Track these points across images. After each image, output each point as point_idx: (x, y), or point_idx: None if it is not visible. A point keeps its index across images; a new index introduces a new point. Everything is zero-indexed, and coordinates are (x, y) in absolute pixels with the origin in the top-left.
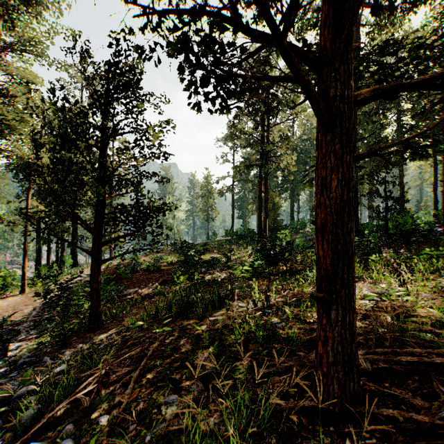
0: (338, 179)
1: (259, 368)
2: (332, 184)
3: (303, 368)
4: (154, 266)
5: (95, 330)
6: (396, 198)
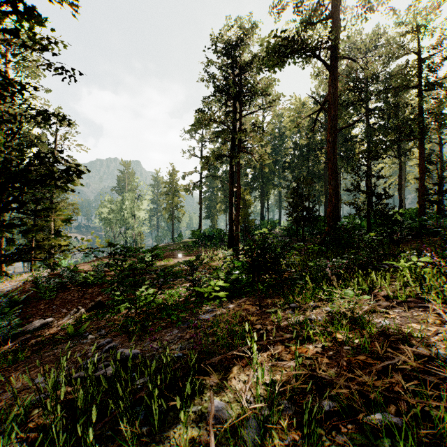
0: None
1: None
2: None
3: None
4: (93, 278)
5: None
6: (380, 193)
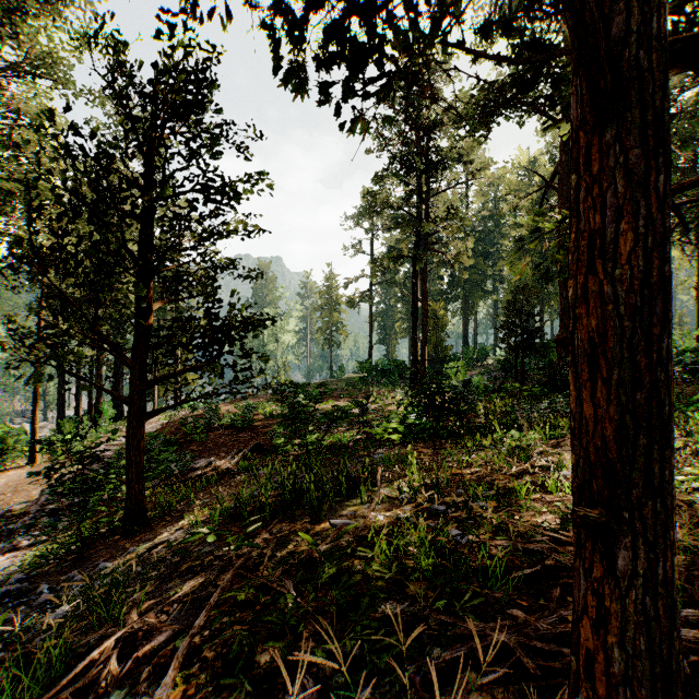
0: (634, 232)
1: (432, 648)
2: (620, 246)
3: (528, 654)
4: (243, 421)
5: (134, 534)
6: None
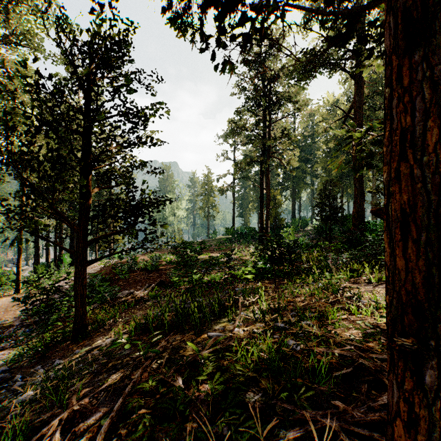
0: (438, 128)
1: (279, 429)
2: (427, 139)
3: (349, 436)
4: (152, 266)
5: (79, 341)
6: None
